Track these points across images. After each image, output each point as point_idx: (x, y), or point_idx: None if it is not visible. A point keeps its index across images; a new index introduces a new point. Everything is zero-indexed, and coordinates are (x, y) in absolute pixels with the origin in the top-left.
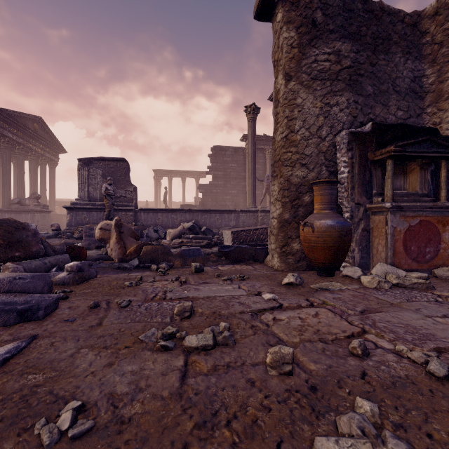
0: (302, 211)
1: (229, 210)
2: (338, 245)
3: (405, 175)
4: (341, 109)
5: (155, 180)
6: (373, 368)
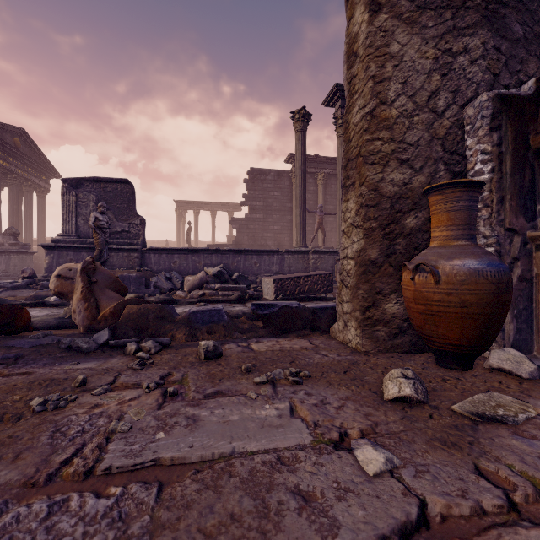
0: (402, 245)
1: (270, 250)
2: (492, 310)
3: None
4: (472, 60)
5: (177, 214)
6: None
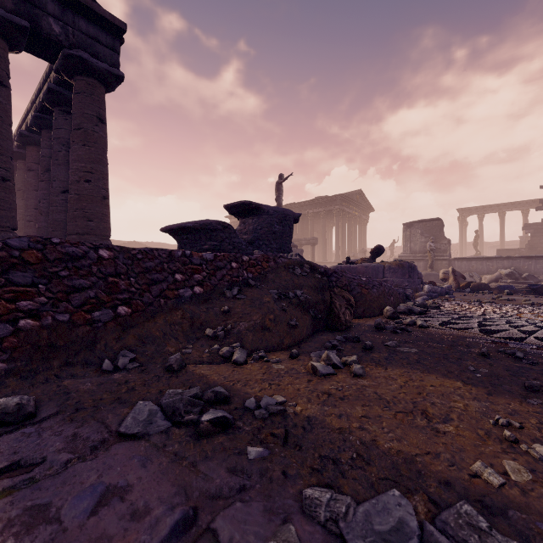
0: None
1: None
2: None
3: None
4: None
5: (459, 221)
6: None
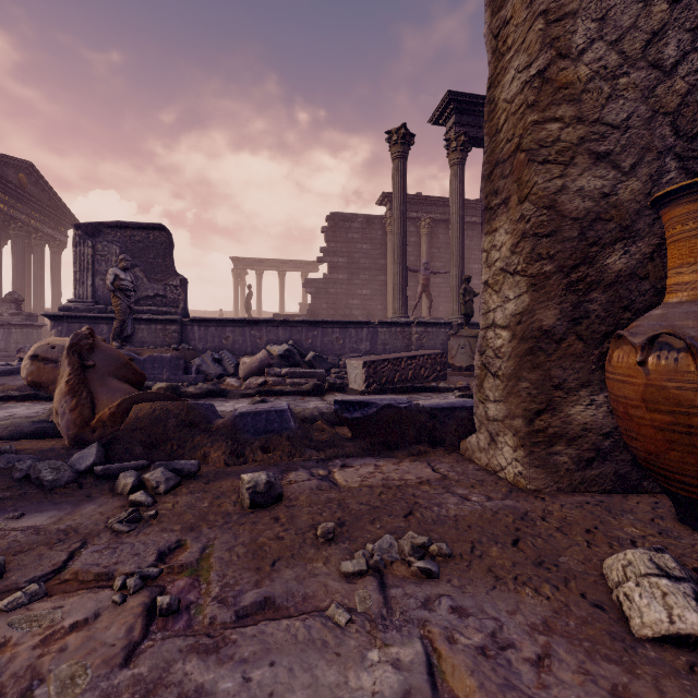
0: (601, 302)
1: (357, 321)
2: None
3: None
4: None
5: (234, 276)
6: None
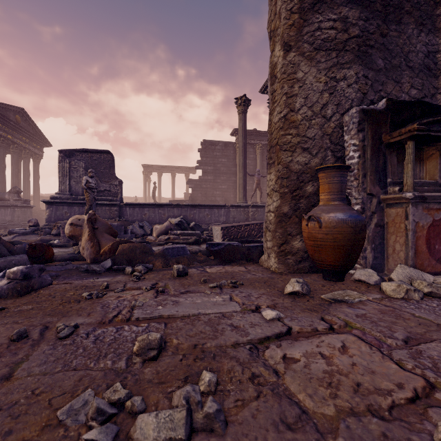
0: (304, 203)
1: (218, 205)
2: (351, 243)
3: (422, 162)
4: (349, 84)
5: (144, 175)
6: None
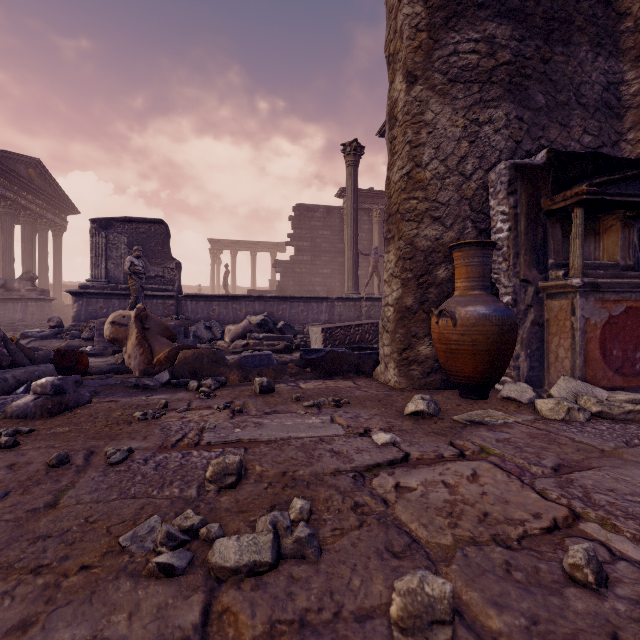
0: (434, 293)
1: (318, 297)
2: (496, 347)
3: (597, 237)
4: (496, 130)
5: (212, 255)
6: (632, 624)
